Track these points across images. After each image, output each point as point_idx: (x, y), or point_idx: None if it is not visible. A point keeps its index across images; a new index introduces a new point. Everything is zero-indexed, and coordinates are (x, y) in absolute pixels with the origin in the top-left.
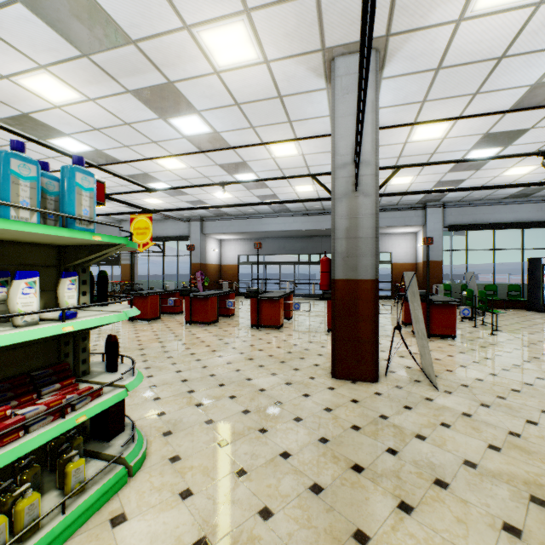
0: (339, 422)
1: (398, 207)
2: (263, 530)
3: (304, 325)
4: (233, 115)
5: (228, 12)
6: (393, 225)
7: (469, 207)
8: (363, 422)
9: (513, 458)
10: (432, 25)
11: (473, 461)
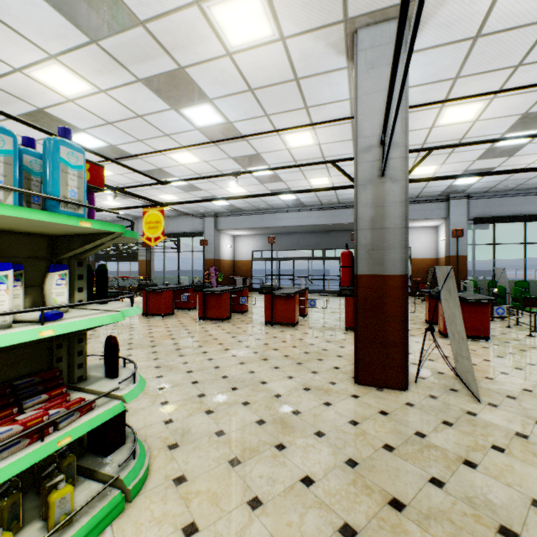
0: (368, 440)
1: (419, 199)
2: None
3: (320, 323)
4: (247, 102)
5: None
6: (413, 218)
7: (497, 198)
8: (396, 441)
9: None
10: None
11: None
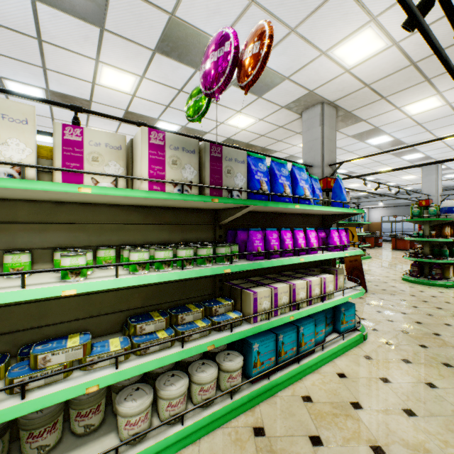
0: None
1: None
2: (395, 261)
3: None
4: (385, 175)
5: (386, 168)
6: None
7: None
8: None
9: None
10: None
11: None
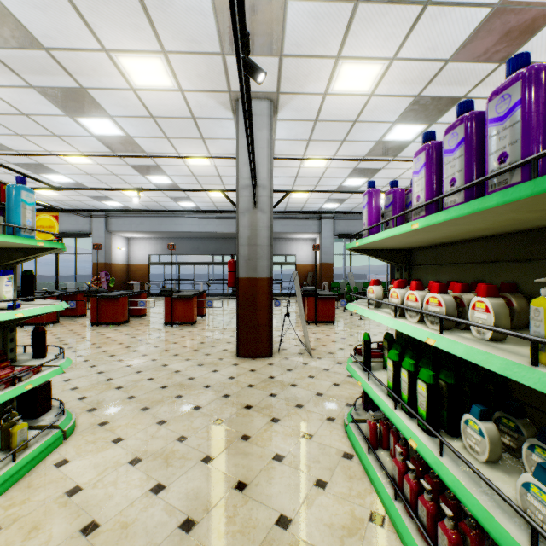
0: (239, 384)
1: (300, 216)
2: (181, 447)
3: (217, 321)
4: (148, 125)
5: (147, 49)
6: (296, 231)
7: (352, 220)
8: (256, 382)
9: (345, 388)
10: (308, 93)
11: (321, 393)
